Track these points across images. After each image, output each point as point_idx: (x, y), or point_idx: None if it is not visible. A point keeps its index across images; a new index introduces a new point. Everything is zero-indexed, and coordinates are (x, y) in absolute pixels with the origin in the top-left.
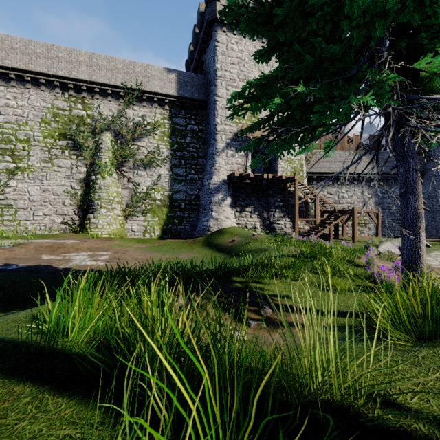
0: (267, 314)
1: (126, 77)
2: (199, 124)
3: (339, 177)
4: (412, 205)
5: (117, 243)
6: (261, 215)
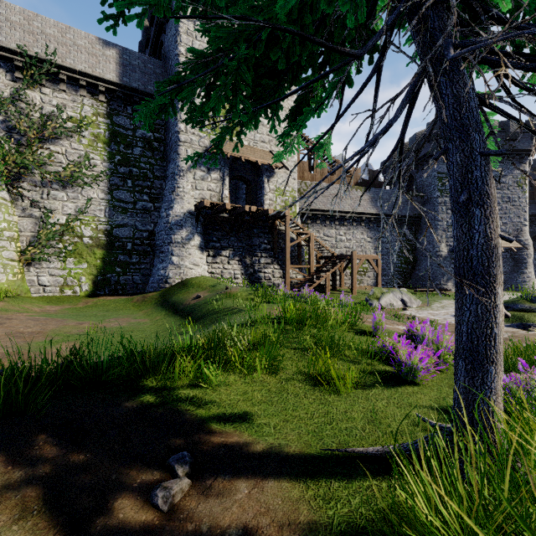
0: (172, 500)
1: (27, 38)
2: (156, 130)
3: (337, 216)
4: (480, 230)
5: (0, 305)
6: (243, 261)
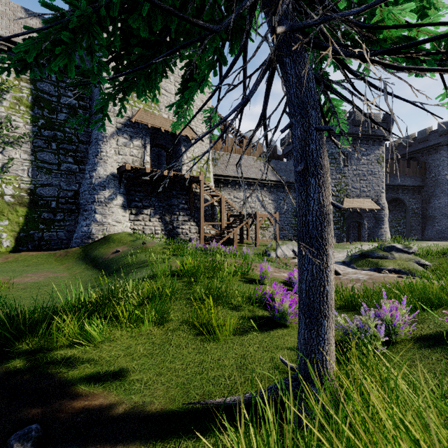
0: None
1: None
2: (81, 98)
3: (245, 181)
4: (315, 198)
5: None
6: (163, 218)
